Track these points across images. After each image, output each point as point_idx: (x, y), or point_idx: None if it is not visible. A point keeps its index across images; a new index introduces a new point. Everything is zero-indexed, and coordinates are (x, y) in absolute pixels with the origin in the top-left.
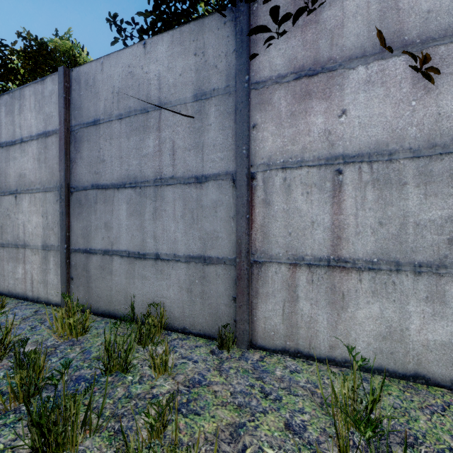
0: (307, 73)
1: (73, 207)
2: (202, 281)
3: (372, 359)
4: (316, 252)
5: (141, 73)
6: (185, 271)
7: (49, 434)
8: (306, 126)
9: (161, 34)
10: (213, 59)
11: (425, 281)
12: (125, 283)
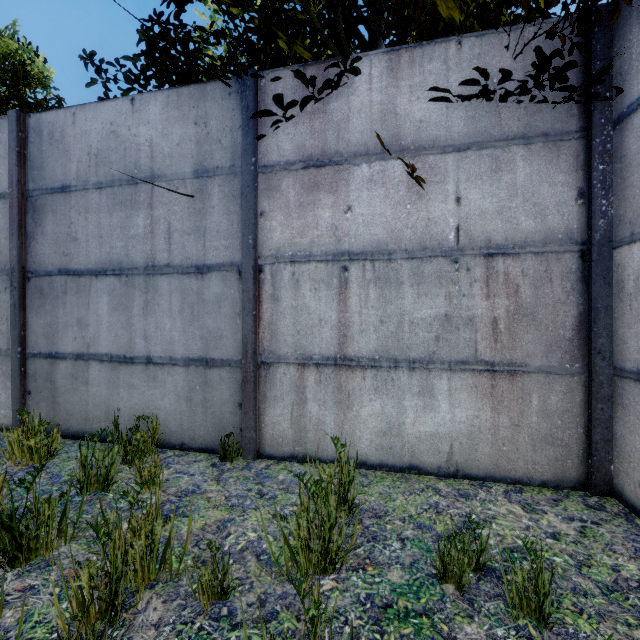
0: (315, 163)
1: (30, 298)
2: (204, 387)
3: (374, 456)
4: (324, 351)
5: (128, 135)
6: (184, 376)
7: (21, 538)
8: (315, 219)
9: (154, 92)
10: (217, 132)
11: (418, 376)
12: (107, 394)
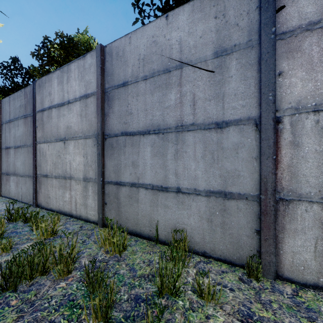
0: None
1: (106, 150)
2: (223, 213)
3: None
4: None
5: (164, 40)
6: (205, 203)
7: None
8: None
9: (182, 5)
10: (234, 18)
11: None
12: (149, 210)
